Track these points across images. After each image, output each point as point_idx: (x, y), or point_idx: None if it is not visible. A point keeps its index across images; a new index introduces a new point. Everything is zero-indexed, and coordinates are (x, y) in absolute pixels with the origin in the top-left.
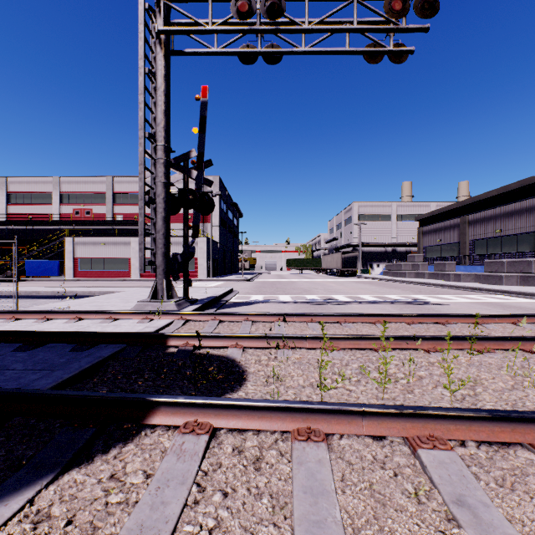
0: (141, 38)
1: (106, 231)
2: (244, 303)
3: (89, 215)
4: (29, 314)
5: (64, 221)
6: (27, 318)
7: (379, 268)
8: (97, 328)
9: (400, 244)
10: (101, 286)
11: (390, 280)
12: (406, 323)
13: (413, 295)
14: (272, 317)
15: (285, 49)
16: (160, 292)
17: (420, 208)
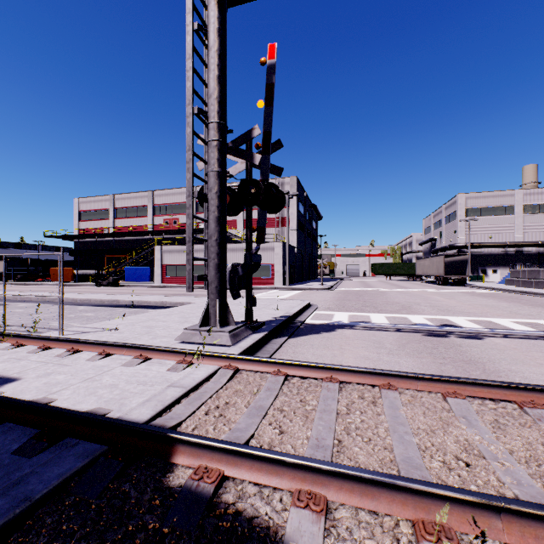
0: None
1: None
2: (324, 326)
3: (176, 224)
4: (60, 342)
5: (156, 231)
6: (57, 347)
7: (496, 275)
8: (111, 377)
9: (529, 243)
10: (179, 294)
11: (523, 292)
12: None
13: None
14: (374, 377)
15: None
16: (213, 316)
17: None
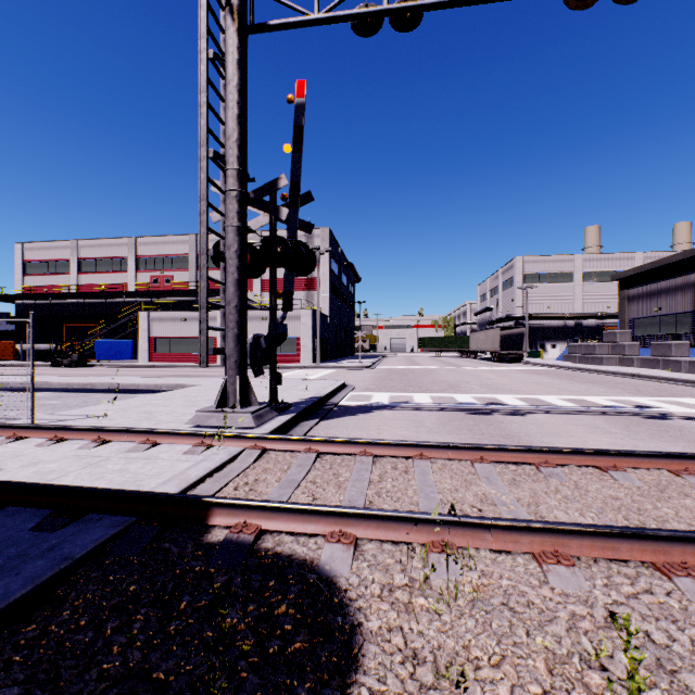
0: (203, 5)
1: (189, 304)
2: (361, 407)
3: (169, 283)
4: (37, 431)
5: (140, 291)
6: (33, 436)
7: (555, 350)
8: (117, 463)
9: (588, 315)
10: (177, 375)
11: (578, 369)
12: (672, 472)
13: (631, 398)
14: (408, 449)
15: (427, 0)
16: (232, 396)
17: (618, 262)
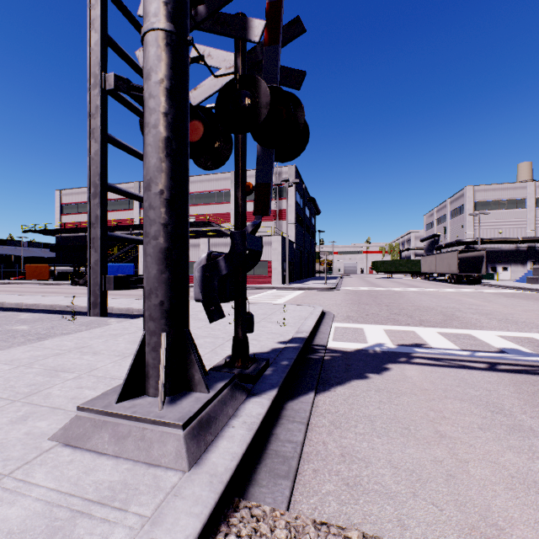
0: None
1: None
2: (363, 356)
3: None
4: None
5: (142, 224)
6: None
7: (507, 272)
8: None
9: None
10: None
11: None
12: None
13: None
14: None
15: None
16: (153, 372)
17: None
